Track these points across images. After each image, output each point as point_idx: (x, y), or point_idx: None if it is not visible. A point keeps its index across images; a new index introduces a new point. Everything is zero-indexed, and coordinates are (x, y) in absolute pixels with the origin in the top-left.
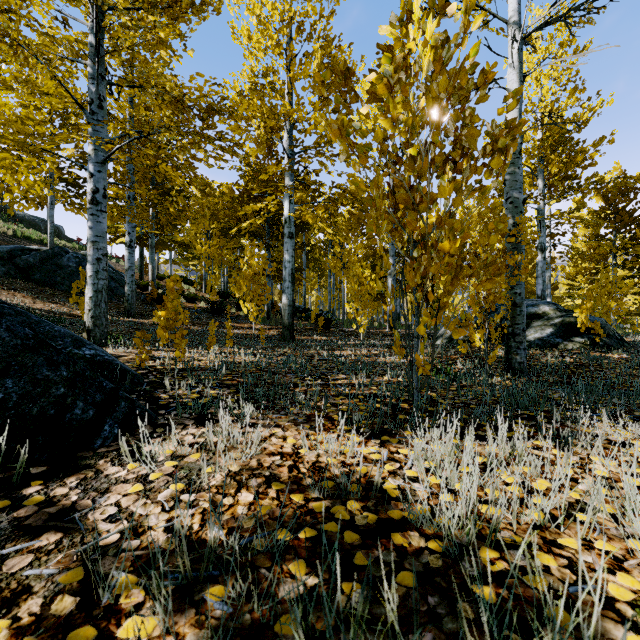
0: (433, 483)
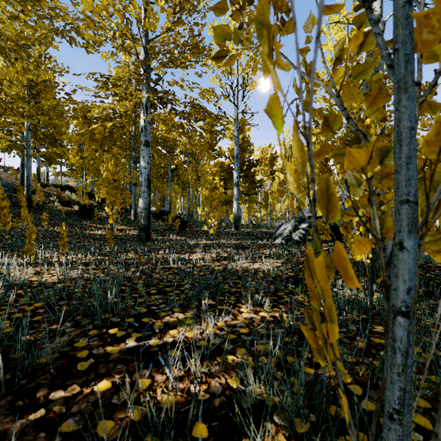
0: None
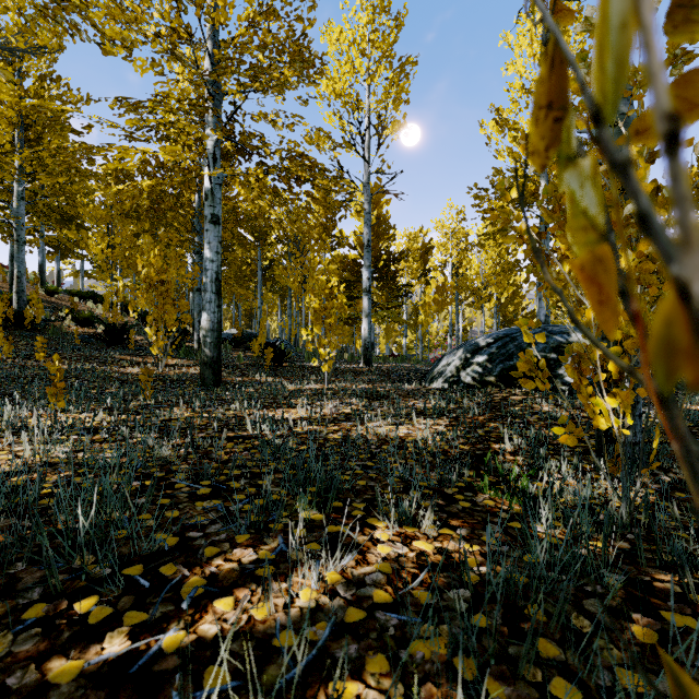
0: None
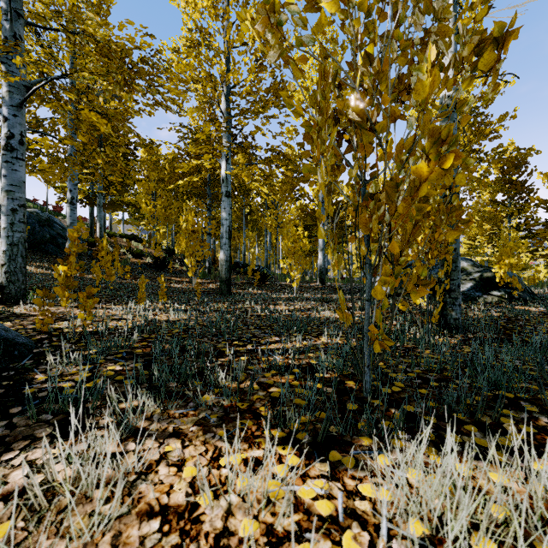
0: None
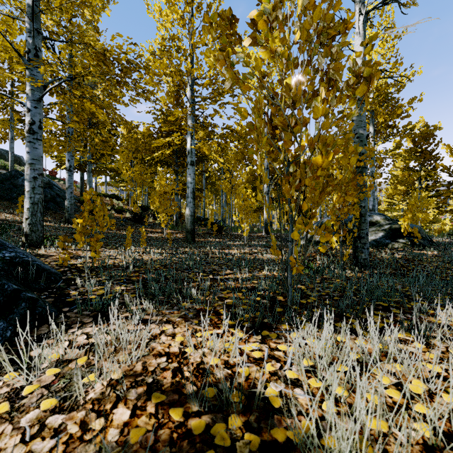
0: (313, 386)
